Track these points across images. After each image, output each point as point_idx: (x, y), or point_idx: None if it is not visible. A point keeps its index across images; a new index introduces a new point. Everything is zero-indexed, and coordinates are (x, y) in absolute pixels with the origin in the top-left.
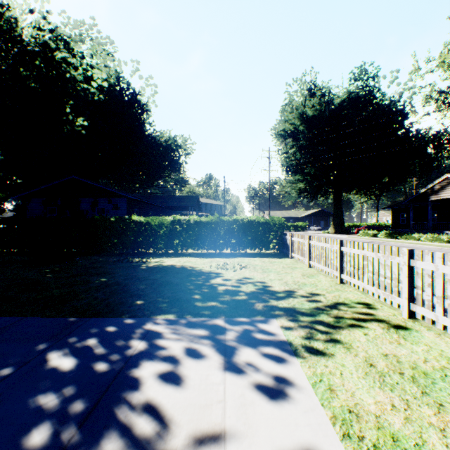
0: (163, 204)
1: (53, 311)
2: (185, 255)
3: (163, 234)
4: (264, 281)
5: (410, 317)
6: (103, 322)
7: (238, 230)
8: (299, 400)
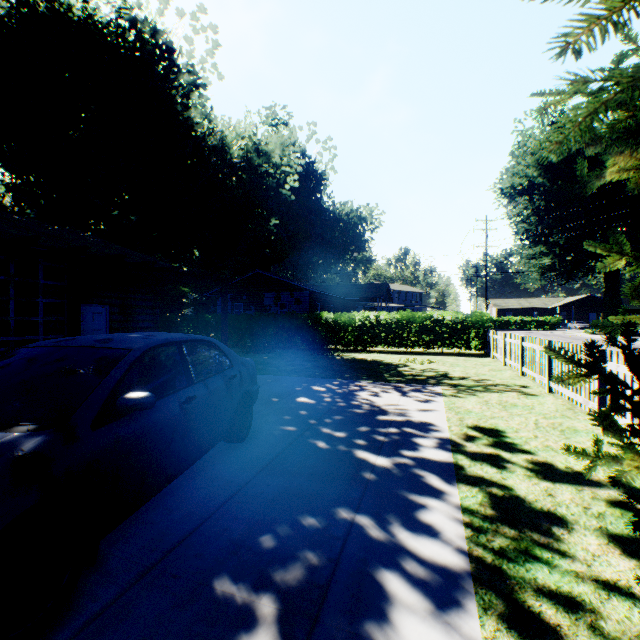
0: (345, 295)
1: (296, 375)
2: (374, 352)
3: (352, 330)
4: (446, 371)
5: (549, 392)
6: (329, 380)
7: (432, 327)
8: (434, 403)
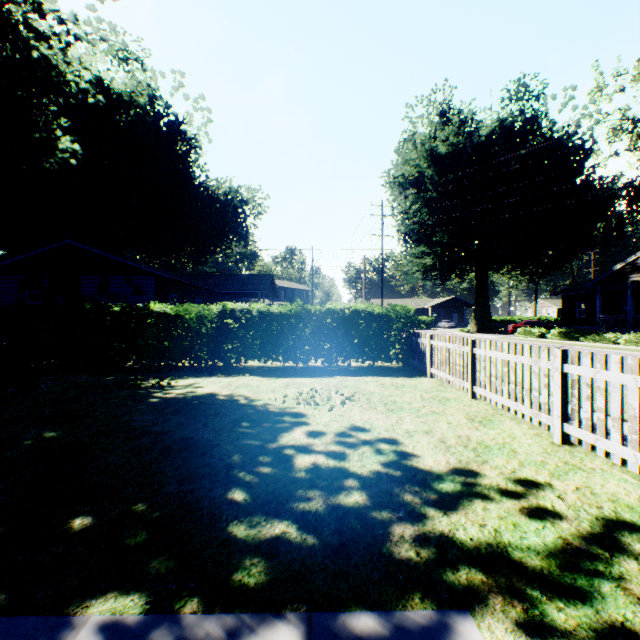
0: (218, 287)
1: None
2: (242, 372)
3: (205, 335)
4: (395, 438)
5: None
6: None
7: (336, 328)
8: None
